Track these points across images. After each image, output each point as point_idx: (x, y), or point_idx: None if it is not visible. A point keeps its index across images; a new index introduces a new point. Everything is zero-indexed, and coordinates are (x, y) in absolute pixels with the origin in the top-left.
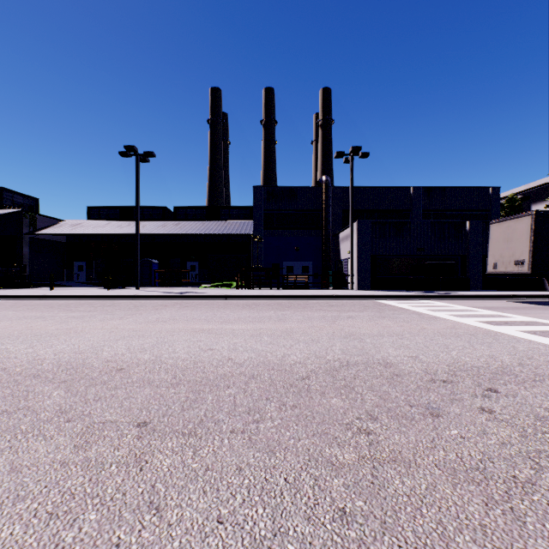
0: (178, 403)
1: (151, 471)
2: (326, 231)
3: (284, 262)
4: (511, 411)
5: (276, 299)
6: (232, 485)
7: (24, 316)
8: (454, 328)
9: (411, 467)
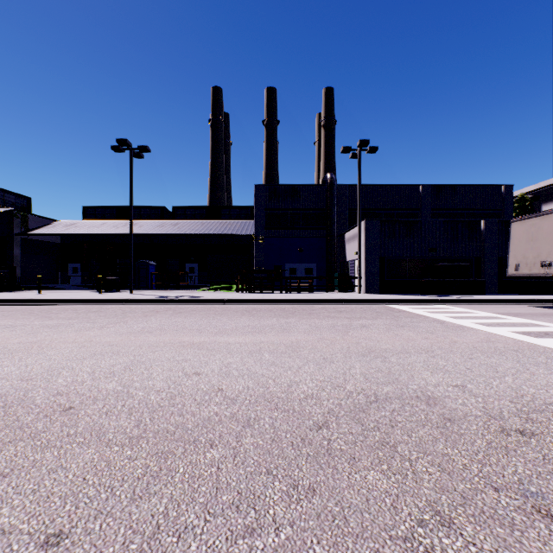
0: (129, 482)
1: None
2: (331, 231)
3: (287, 263)
4: None
5: (279, 304)
6: None
7: None
8: (490, 341)
9: None
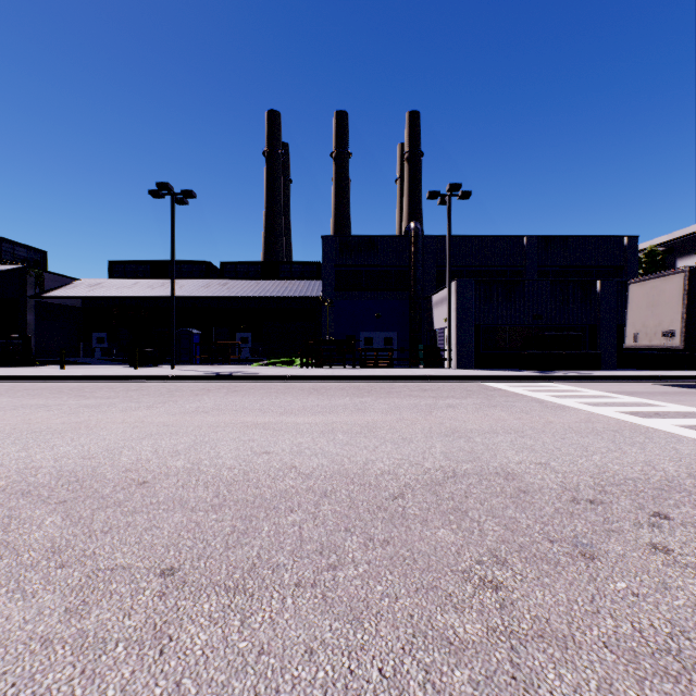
0: (221, 537)
1: (176, 655)
2: (415, 293)
3: (361, 332)
4: (695, 549)
5: (352, 381)
6: (298, 683)
7: (22, 405)
8: (589, 421)
9: (568, 647)
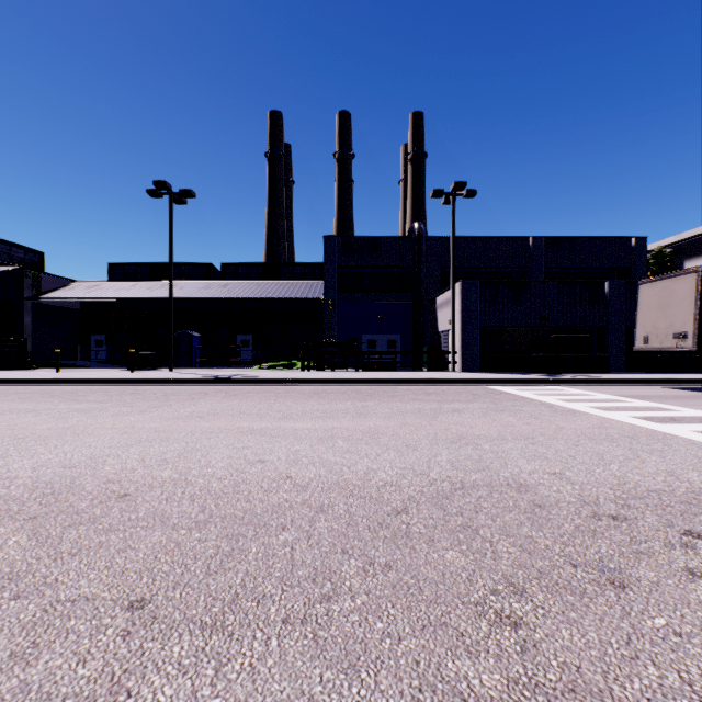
0: (202, 560)
1: None
2: (419, 294)
3: (364, 335)
4: None
5: (354, 385)
6: None
7: (10, 410)
8: (602, 427)
9: None
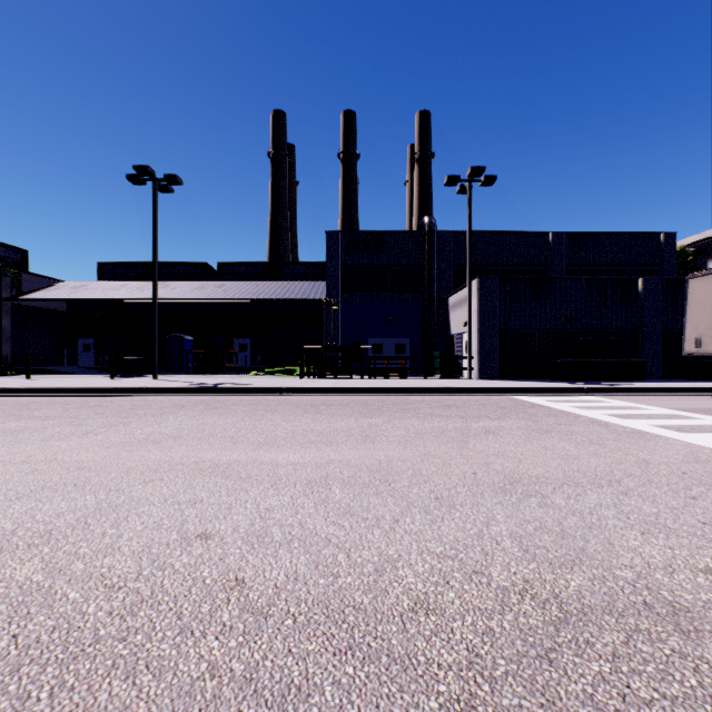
0: None
1: None
2: (429, 294)
3: (370, 338)
4: None
5: (359, 395)
6: None
7: None
8: (701, 459)
9: None
